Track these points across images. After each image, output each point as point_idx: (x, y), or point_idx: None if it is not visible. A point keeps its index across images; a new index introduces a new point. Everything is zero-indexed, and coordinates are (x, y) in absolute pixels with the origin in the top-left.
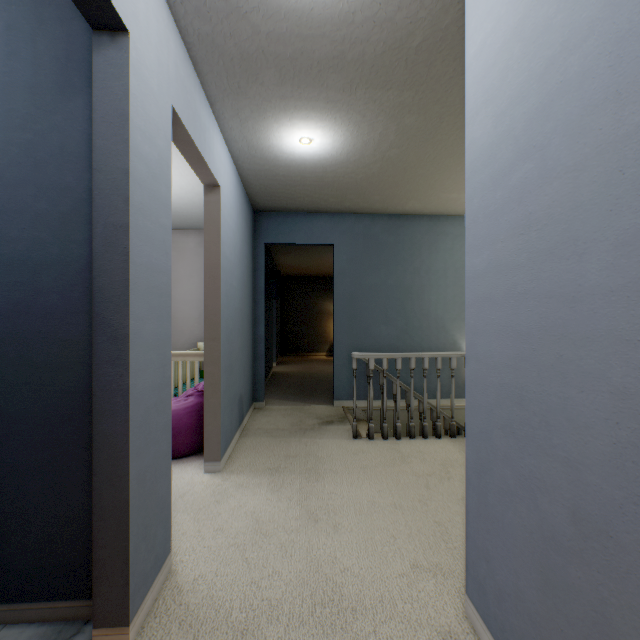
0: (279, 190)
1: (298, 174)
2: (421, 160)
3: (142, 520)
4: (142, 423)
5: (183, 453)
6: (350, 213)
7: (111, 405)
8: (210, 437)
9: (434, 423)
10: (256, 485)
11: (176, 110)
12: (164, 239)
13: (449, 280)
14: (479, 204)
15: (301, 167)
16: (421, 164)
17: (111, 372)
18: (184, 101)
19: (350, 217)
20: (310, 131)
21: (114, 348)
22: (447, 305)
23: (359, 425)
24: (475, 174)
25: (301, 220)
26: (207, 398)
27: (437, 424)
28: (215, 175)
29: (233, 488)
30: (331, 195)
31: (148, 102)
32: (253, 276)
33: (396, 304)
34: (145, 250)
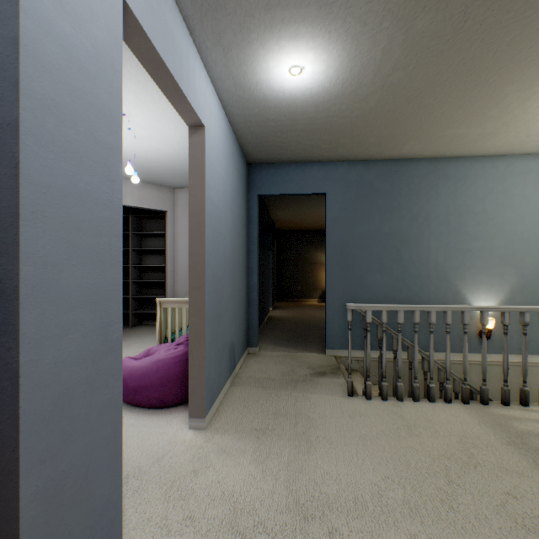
0: (270, 138)
1: (289, 117)
2: (429, 84)
3: None
4: (54, 412)
5: (171, 403)
6: (342, 161)
7: None
8: (194, 391)
9: (441, 384)
10: (239, 452)
11: (130, 7)
12: (106, 161)
13: (451, 226)
14: None
15: (291, 107)
16: (428, 90)
17: None
18: (146, 4)
19: (342, 165)
20: (300, 56)
21: None
22: (449, 253)
23: (352, 376)
24: None
25: (293, 171)
26: (191, 350)
27: (446, 386)
28: (197, 111)
29: (214, 453)
30: (323, 140)
31: None
32: (247, 227)
33: (391, 252)
34: (61, 167)
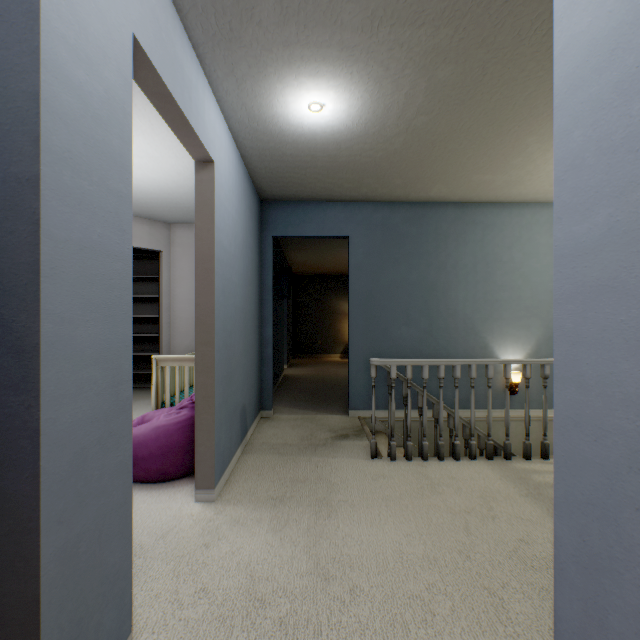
0: (287, 174)
1: (308, 153)
2: (453, 130)
3: (70, 615)
4: (70, 473)
5: (174, 475)
6: (367, 201)
7: (13, 451)
8: (202, 460)
9: (467, 441)
10: (255, 522)
11: (140, 42)
12: (117, 210)
13: (479, 275)
14: (586, 136)
15: (311, 143)
16: (453, 136)
17: (13, 401)
18: (155, 36)
19: (367, 206)
20: (321, 93)
21: (17, 365)
22: (477, 304)
23: (377, 438)
24: (577, 91)
25: (312, 210)
26: (199, 413)
27: (471, 443)
28: (206, 147)
29: (227, 525)
30: (346, 179)
31: (84, 9)
32: (260, 272)
33: (419, 303)
34: (77, 221)
